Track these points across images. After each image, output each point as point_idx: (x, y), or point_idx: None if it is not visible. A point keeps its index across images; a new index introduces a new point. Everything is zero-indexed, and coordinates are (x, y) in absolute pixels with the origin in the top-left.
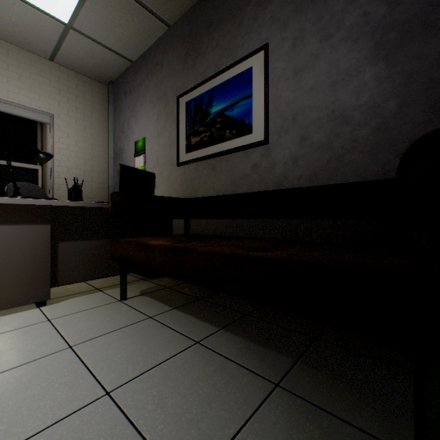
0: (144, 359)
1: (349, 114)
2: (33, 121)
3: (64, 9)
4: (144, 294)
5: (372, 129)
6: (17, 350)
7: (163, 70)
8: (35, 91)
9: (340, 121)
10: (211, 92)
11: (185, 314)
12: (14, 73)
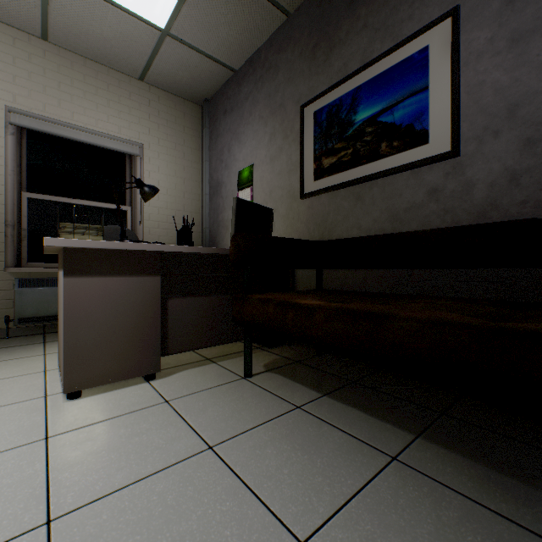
0: (327, 481)
1: None
2: (121, 154)
3: (163, 10)
4: (271, 370)
5: None
6: (143, 445)
7: (279, 74)
8: (124, 118)
9: None
10: (355, 93)
11: (346, 406)
12: (102, 99)
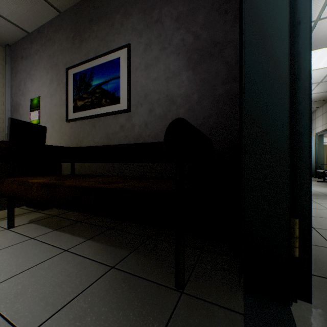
0: (17, 267)
1: (175, 98)
2: None
3: None
4: (32, 222)
5: (187, 109)
6: None
7: (55, 45)
8: None
9: (171, 102)
10: (92, 69)
11: (63, 233)
12: None
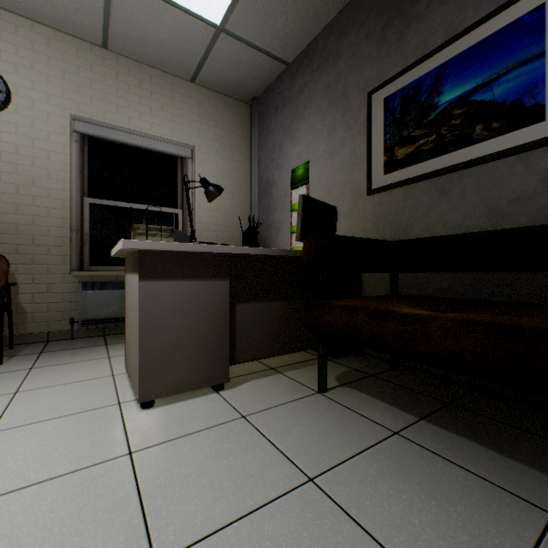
0: (476, 542)
1: None
2: (173, 157)
3: (219, 5)
4: (346, 384)
5: None
6: (234, 471)
7: (340, 61)
8: (176, 121)
9: None
10: (439, 71)
11: (455, 435)
12: (156, 103)
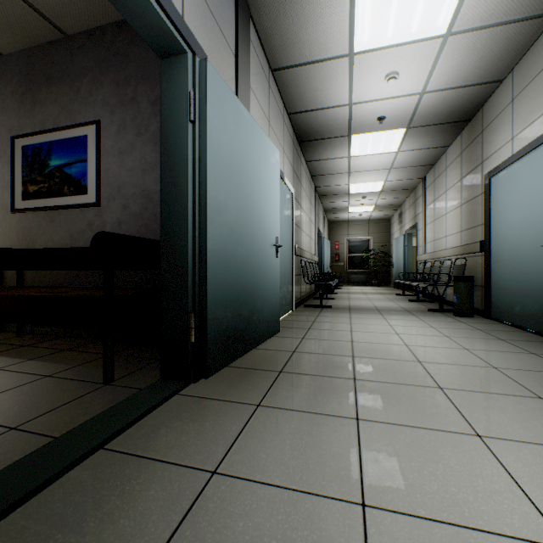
0: None
1: (153, 195)
2: None
3: None
4: None
5: None
6: None
7: None
8: None
9: (148, 199)
10: (50, 145)
11: None
12: None
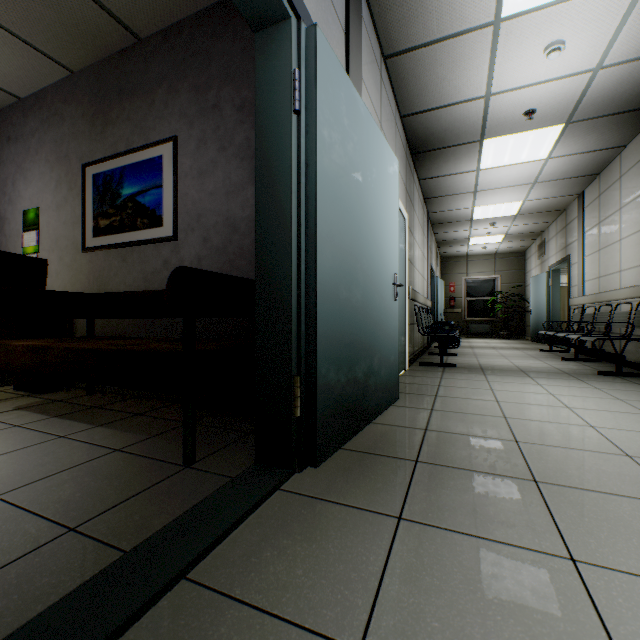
0: None
1: (238, 224)
2: None
3: None
4: (20, 409)
5: (253, 241)
6: None
7: (65, 125)
8: None
9: (232, 229)
10: (122, 170)
11: (65, 420)
12: None
